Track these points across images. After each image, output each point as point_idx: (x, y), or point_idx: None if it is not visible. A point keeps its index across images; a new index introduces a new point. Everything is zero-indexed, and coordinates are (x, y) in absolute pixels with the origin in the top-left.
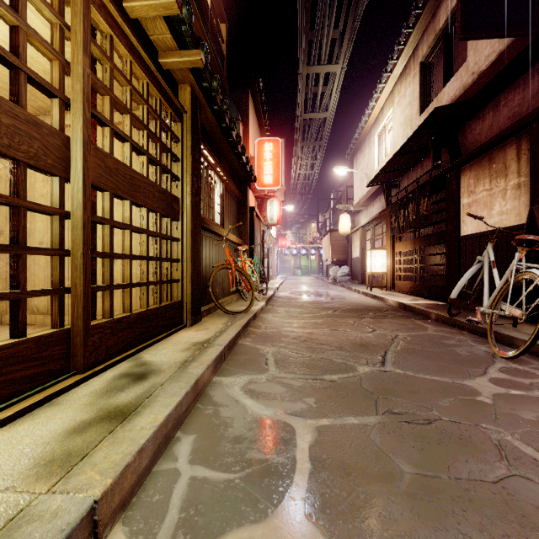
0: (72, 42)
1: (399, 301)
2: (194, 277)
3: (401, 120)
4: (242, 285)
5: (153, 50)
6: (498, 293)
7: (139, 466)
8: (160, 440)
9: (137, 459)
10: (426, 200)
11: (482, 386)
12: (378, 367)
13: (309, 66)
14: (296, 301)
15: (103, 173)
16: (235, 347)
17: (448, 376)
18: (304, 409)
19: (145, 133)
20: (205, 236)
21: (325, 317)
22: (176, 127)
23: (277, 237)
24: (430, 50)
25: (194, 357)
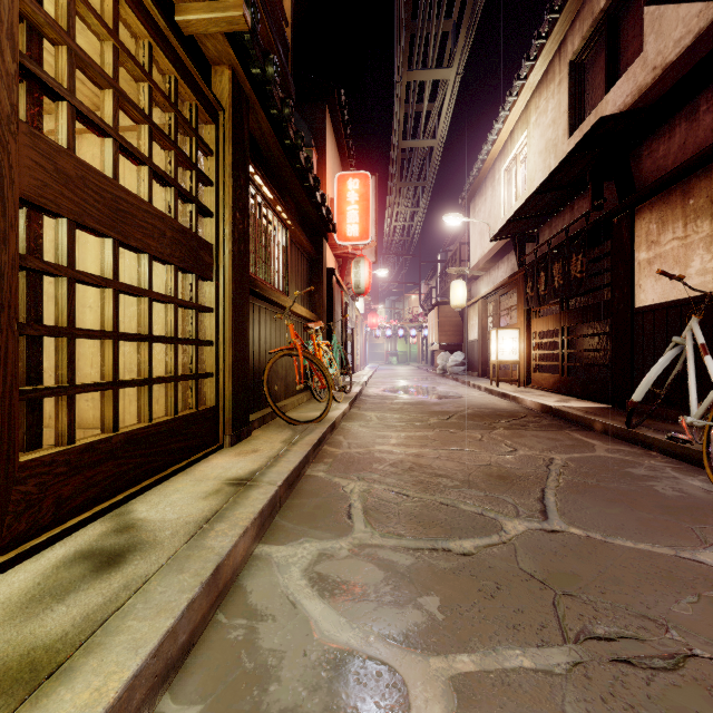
0: None
1: (542, 403)
2: (236, 369)
3: (540, 147)
4: (315, 380)
5: None
6: None
7: None
8: None
9: None
10: (580, 256)
11: None
12: (538, 523)
13: (410, 71)
14: (392, 402)
15: (50, 180)
16: (299, 481)
17: (664, 543)
18: (421, 627)
19: (145, 128)
20: (259, 306)
21: (437, 427)
22: (207, 132)
23: (365, 312)
24: (585, 44)
25: (223, 510)
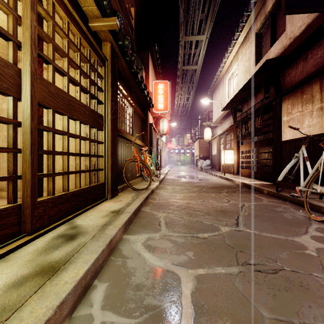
0: (23, 2)
1: (243, 182)
2: (112, 167)
3: (243, 70)
4: (144, 172)
5: (85, 17)
6: (311, 177)
7: (60, 316)
8: (80, 291)
9: (58, 312)
10: (259, 118)
11: (307, 242)
12: (234, 228)
13: (186, 36)
14: (178, 182)
15: (46, 95)
16: (139, 213)
17: (282, 234)
18: (186, 261)
19: (78, 71)
20: (121, 141)
21: (197, 192)
22: (101, 69)
23: (166, 142)
24: (262, 25)
25: (110, 222)
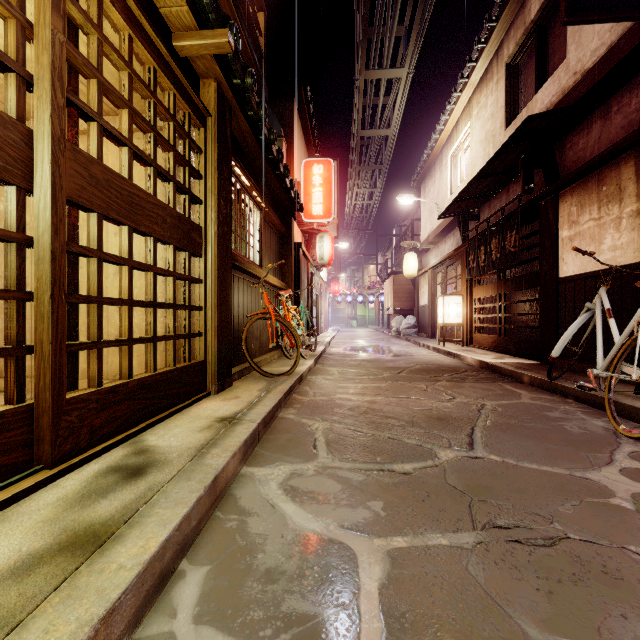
0: None
1: (481, 360)
2: (221, 330)
3: (481, 137)
4: (285, 340)
5: (165, 28)
6: (618, 351)
7: (106, 639)
8: (149, 584)
9: (102, 630)
10: (514, 233)
11: (614, 482)
12: (466, 452)
13: (368, 71)
14: (351, 360)
15: (85, 184)
16: (274, 422)
17: (563, 466)
18: (368, 520)
19: (152, 136)
20: (238, 277)
21: (389, 379)
22: (197, 134)
23: (328, 280)
24: (518, 49)
25: (215, 440)
